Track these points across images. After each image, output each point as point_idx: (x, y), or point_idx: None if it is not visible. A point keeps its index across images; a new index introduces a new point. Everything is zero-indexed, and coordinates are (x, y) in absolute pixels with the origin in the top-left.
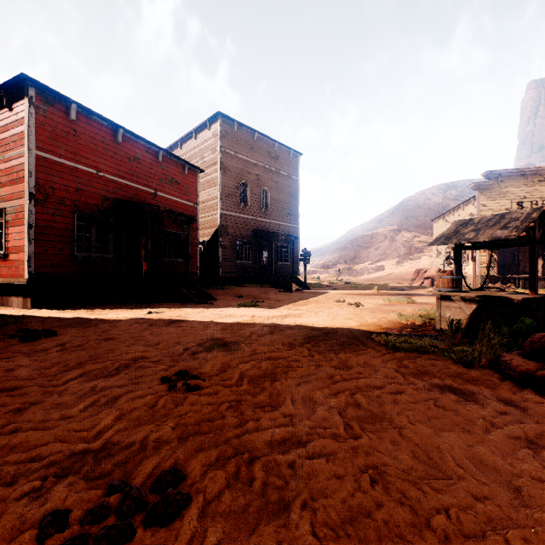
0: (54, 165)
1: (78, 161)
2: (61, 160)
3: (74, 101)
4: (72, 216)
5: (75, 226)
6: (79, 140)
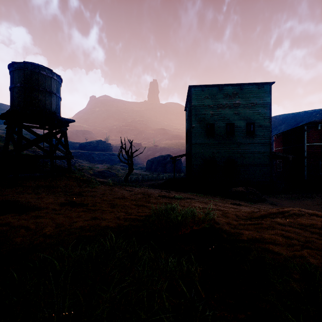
0: (312, 146)
1: (321, 142)
2: (314, 144)
3: (319, 123)
4: (318, 161)
5: (319, 164)
6: (321, 134)
